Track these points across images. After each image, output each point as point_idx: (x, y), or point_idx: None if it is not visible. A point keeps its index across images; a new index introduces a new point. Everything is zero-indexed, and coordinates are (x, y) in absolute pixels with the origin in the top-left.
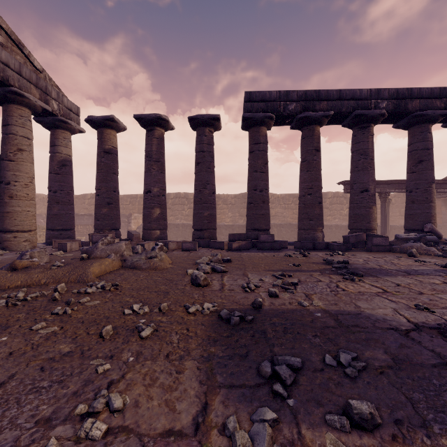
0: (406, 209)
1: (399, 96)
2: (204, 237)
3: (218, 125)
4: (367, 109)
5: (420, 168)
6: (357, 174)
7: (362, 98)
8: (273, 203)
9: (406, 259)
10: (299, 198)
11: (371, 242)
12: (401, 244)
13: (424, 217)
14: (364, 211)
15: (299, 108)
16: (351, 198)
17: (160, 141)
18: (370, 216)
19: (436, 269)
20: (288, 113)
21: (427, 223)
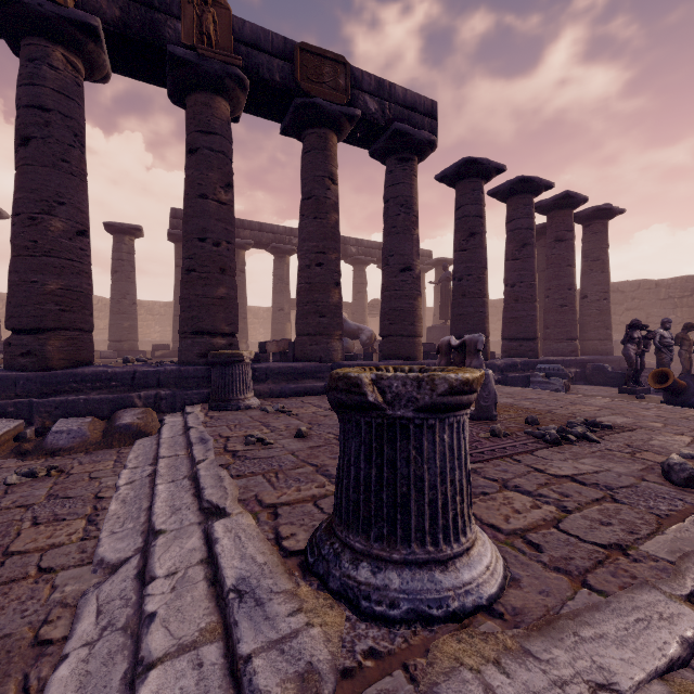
0: None
1: None
2: (123, 349)
3: (140, 234)
4: (283, 243)
5: None
6: (276, 295)
7: (279, 233)
8: None
9: None
10: None
11: None
12: None
13: None
14: (281, 327)
15: None
16: (272, 315)
17: None
18: (285, 331)
19: None
20: None
21: None
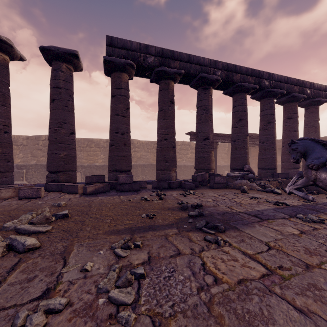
0: (231, 154)
1: (228, 69)
2: (59, 180)
3: (77, 63)
4: (208, 74)
5: (240, 124)
6: (201, 125)
7: (204, 64)
8: (139, 148)
9: (242, 196)
10: (157, 142)
11: (213, 181)
12: (232, 180)
13: (243, 160)
14: (206, 155)
15: (157, 62)
16: (197, 144)
17: (0, 68)
18: (210, 158)
19: (274, 208)
20: (148, 65)
21: (245, 164)
